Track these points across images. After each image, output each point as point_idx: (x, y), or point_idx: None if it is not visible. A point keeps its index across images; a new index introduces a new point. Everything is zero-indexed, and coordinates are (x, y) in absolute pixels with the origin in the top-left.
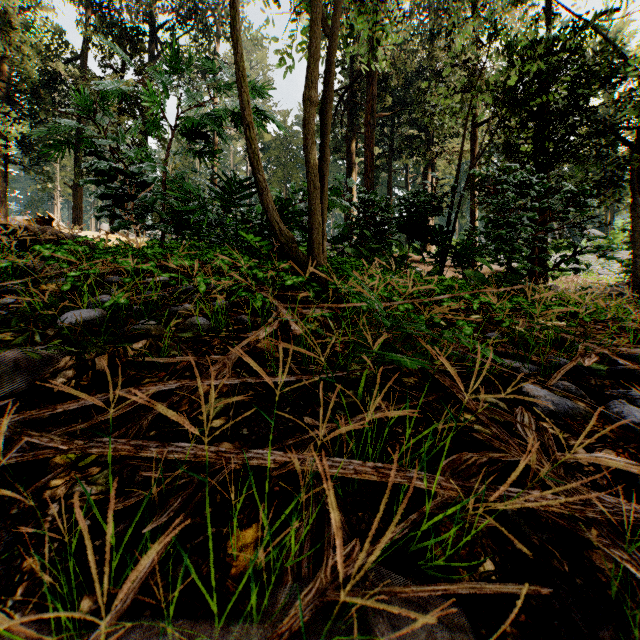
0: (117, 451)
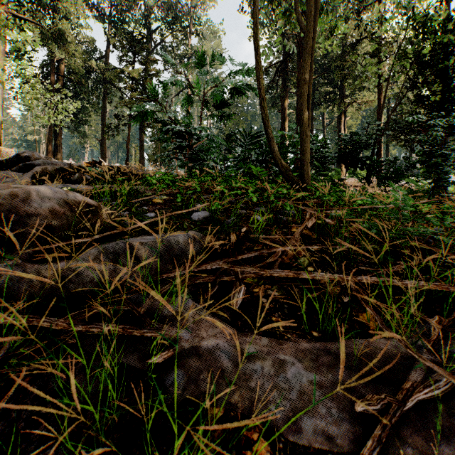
0: (287, 275)
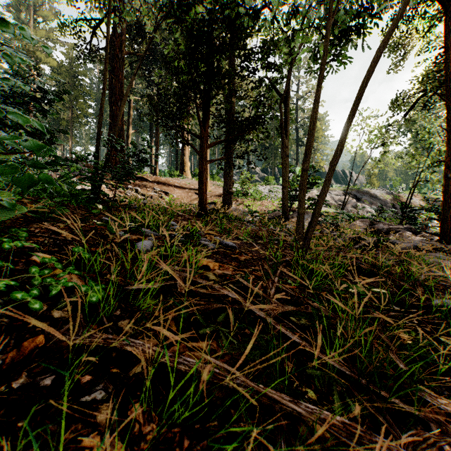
0: None
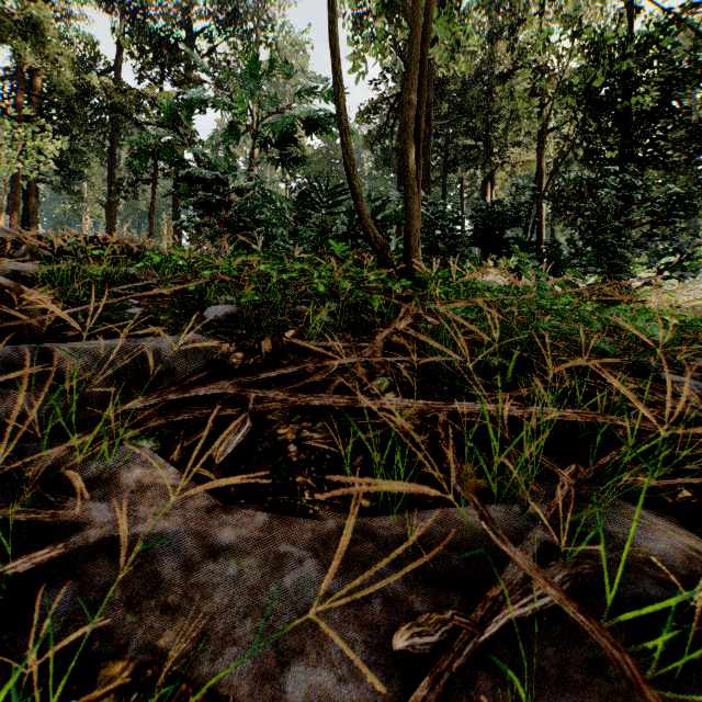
0: (337, 403)
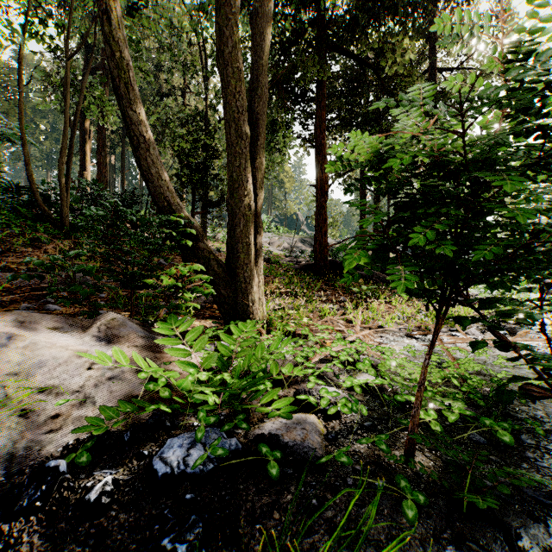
0: None
